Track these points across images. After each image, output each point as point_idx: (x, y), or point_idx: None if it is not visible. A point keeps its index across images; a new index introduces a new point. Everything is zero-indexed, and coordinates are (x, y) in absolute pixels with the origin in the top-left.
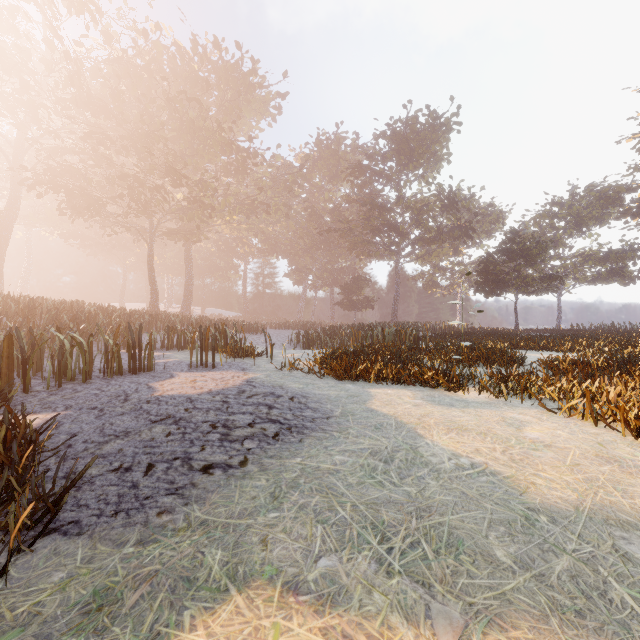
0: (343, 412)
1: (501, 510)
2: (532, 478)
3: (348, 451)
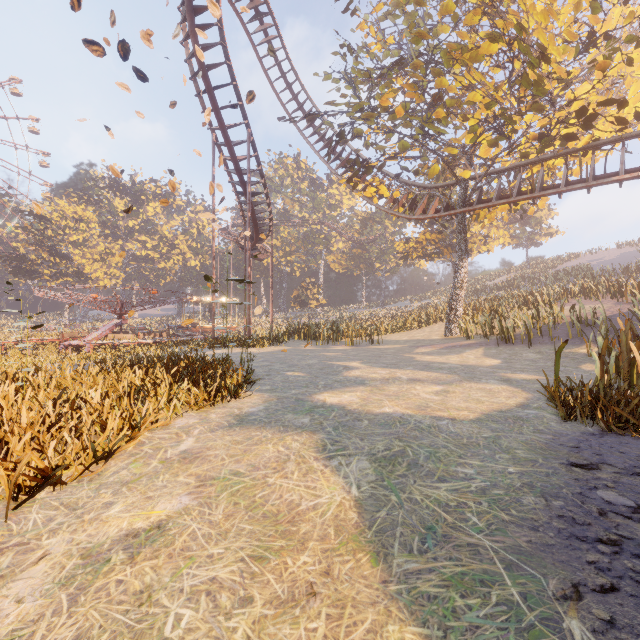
0: (560, 632)
1: (347, 432)
2: (297, 446)
3: (462, 477)
